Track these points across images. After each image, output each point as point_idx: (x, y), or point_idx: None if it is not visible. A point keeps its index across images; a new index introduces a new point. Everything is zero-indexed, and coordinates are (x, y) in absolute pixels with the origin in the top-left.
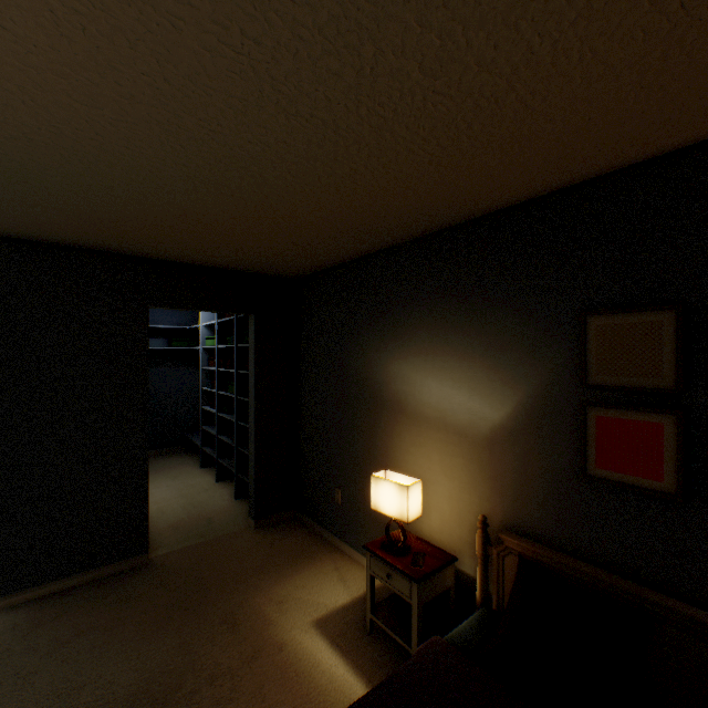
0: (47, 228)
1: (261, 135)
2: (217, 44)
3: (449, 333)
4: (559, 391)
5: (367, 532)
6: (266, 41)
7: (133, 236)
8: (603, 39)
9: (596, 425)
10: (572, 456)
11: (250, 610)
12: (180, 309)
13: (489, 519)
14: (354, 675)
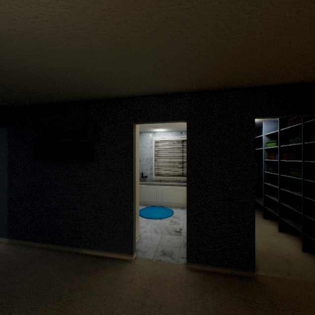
0: (208, 77)
1: None
2: None
3: None
4: None
5: None
6: None
7: (257, 64)
8: None
9: None
10: None
11: None
12: (274, 116)
13: None
14: None
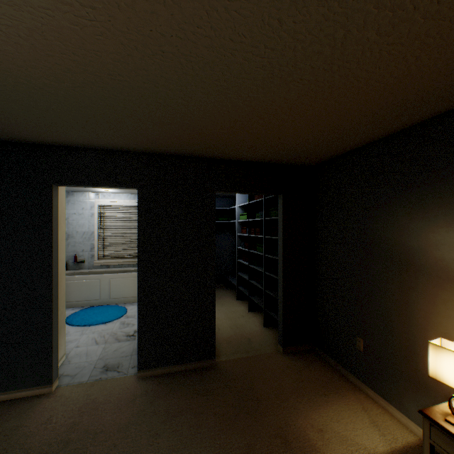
0: (162, 142)
1: None
2: None
3: None
4: None
5: (397, 385)
6: None
7: (210, 140)
8: None
9: None
10: None
11: (296, 430)
12: (234, 192)
13: None
14: None
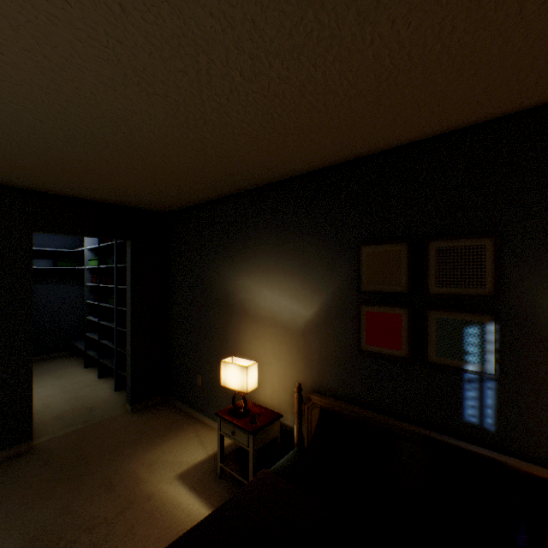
0: None
1: (128, 105)
2: (87, 38)
3: (278, 257)
4: (345, 295)
5: (221, 405)
6: (126, 42)
7: (18, 171)
8: (352, 74)
9: (366, 317)
10: (353, 338)
11: (125, 473)
12: (64, 234)
13: (303, 386)
14: (207, 508)
